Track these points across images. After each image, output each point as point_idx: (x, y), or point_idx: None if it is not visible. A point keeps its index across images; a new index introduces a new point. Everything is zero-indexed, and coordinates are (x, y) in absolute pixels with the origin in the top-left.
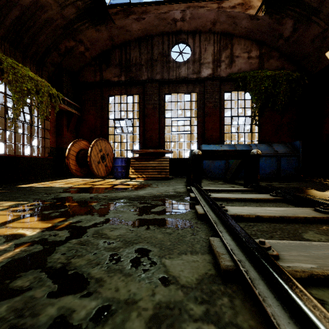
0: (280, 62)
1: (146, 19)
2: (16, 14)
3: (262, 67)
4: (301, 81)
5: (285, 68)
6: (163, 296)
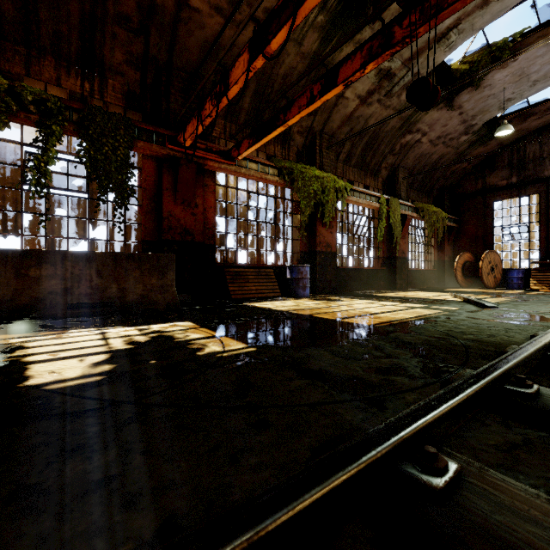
0: None
1: None
2: (425, 170)
3: None
4: None
5: None
6: None
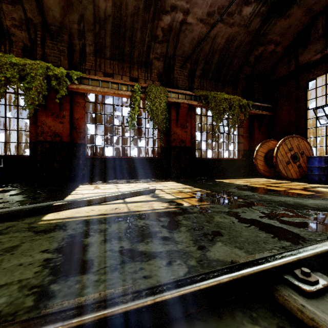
0: None
1: None
2: (216, 58)
3: None
4: None
5: None
6: (189, 250)
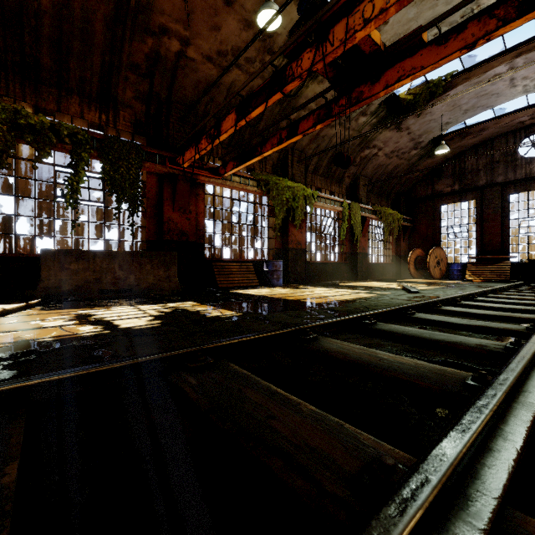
0: None
1: (483, 133)
2: (383, 178)
3: None
4: None
5: None
6: None
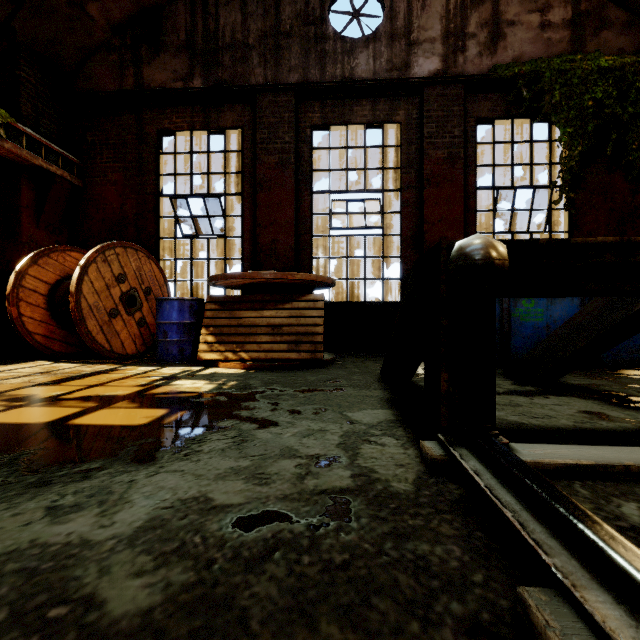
0: (630, 39)
1: None
2: None
3: (580, 50)
4: None
5: None
6: None
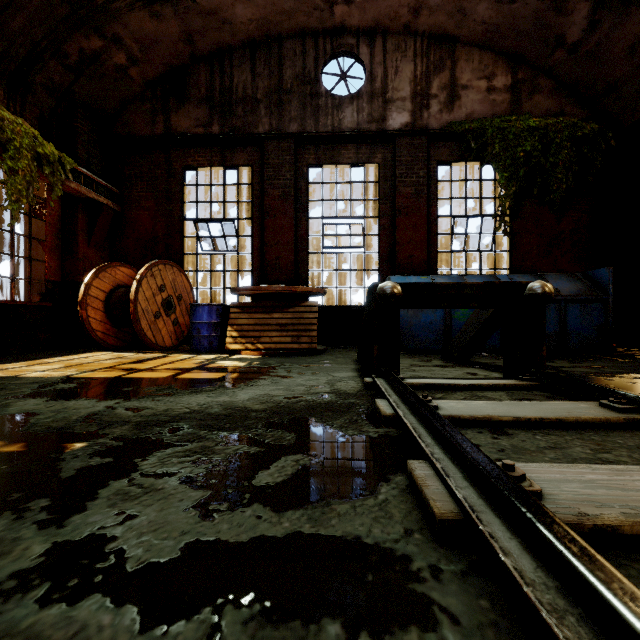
0: (555, 102)
1: None
2: None
3: (518, 110)
4: (601, 142)
5: (566, 114)
6: None
